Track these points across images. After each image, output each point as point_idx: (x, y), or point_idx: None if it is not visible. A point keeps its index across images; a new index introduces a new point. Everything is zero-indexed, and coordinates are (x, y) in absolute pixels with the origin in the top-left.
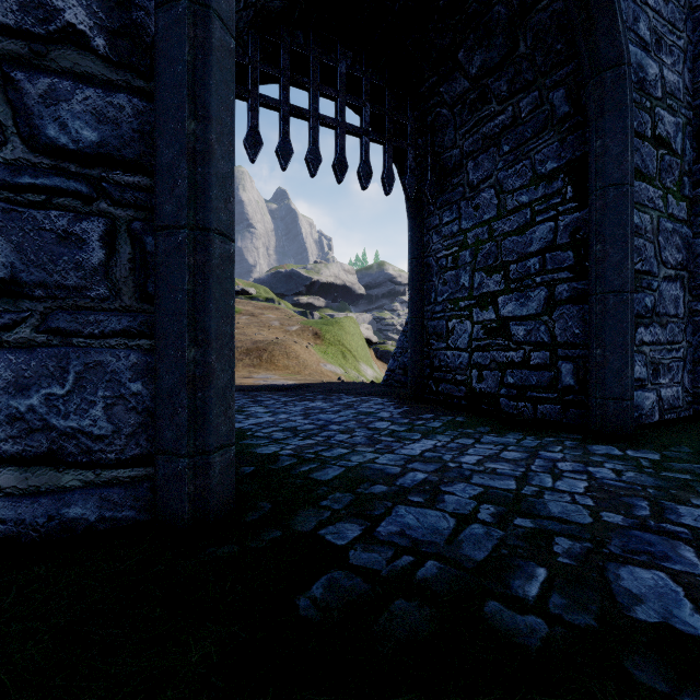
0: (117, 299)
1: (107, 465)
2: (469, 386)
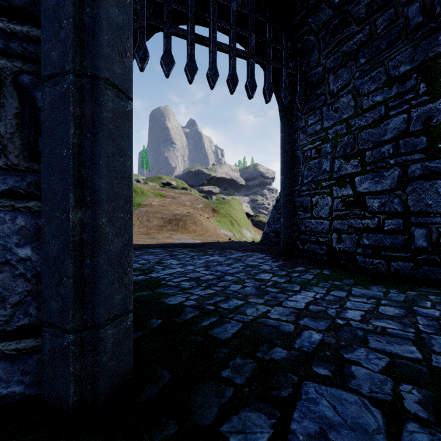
0: (1, 156)
1: None
2: (330, 246)
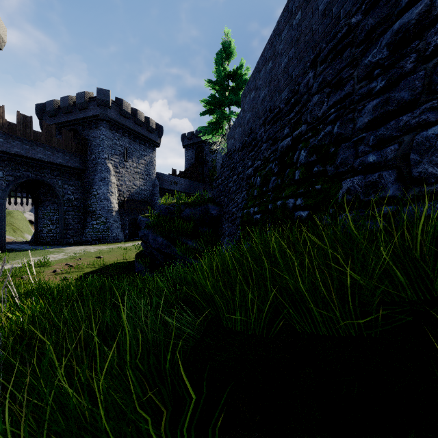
0: None
1: None
2: (46, 240)
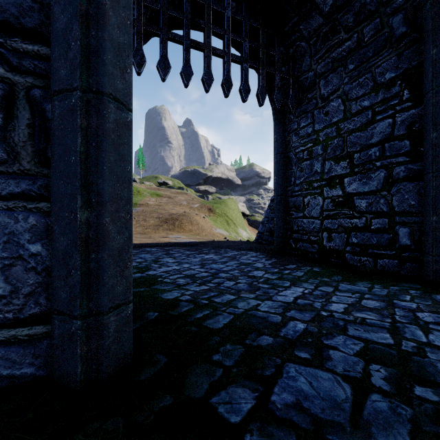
0: (15, 162)
1: (5, 324)
2: (321, 244)
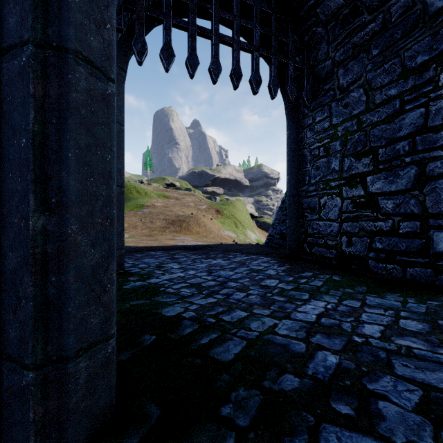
0: None
1: None
2: (339, 249)
